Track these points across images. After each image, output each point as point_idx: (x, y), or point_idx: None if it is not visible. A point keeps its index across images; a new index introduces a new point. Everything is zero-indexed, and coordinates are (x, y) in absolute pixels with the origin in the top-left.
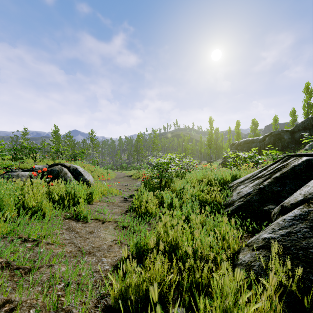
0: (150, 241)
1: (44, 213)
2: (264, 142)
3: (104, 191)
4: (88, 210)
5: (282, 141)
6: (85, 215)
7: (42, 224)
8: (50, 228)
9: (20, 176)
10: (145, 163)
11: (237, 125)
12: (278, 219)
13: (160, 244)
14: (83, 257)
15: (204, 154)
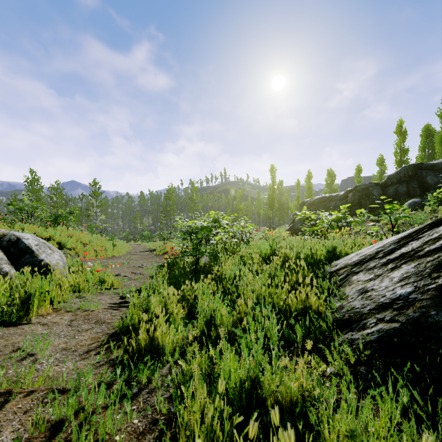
0: None
1: None
2: (346, 199)
3: (83, 284)
4: None
5: (371, 198)
6: None
7: None
8: None
9: None
10: (178, 230)
11: (308, 177)
12: None
13: None
14: None
15: (263, 217)
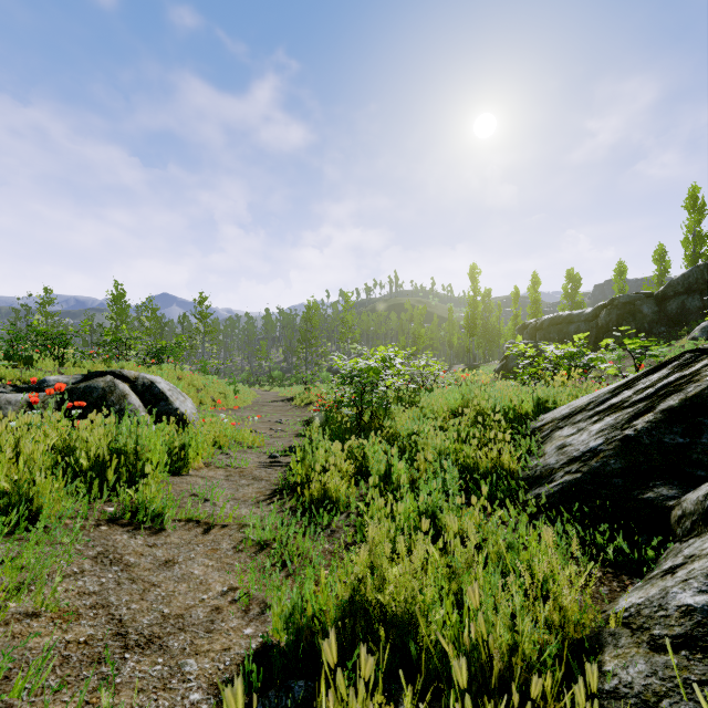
0: (328, 643)
1: (38, 510)
2: (596, 320)
3: (223, 439)
4: (167, 495)
5: (638, 319)
6: (161, 509)
7: (22, 546)
8: (32, 566)
9: (3, 405)
10: (323, 369)
11: (533, 284)
12: (707, 536)
13: (362, 653)
14: (124, 663)
15: (459, 348)
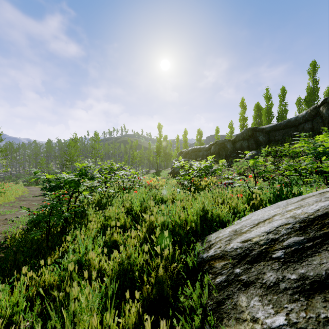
0: None
1: None
2: (210, 150)
3: None
4: None
5: (226, 150)
6: None
7: None
8: None
9: None
10: None
11: (185, 134)
12: None
13: None
14: None
15: (153, 162)
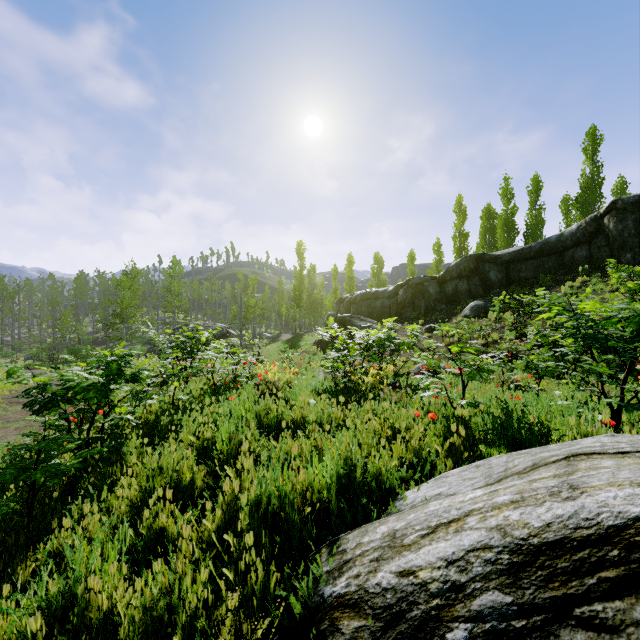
0: None
1: None
2: (396, 297)
3: None
4: None
5: (426, 298)
6: None
7: None
8: None
9: None
10: None
11: (349, 263)
12: None
13: None
14: None
15: (288, 317)
